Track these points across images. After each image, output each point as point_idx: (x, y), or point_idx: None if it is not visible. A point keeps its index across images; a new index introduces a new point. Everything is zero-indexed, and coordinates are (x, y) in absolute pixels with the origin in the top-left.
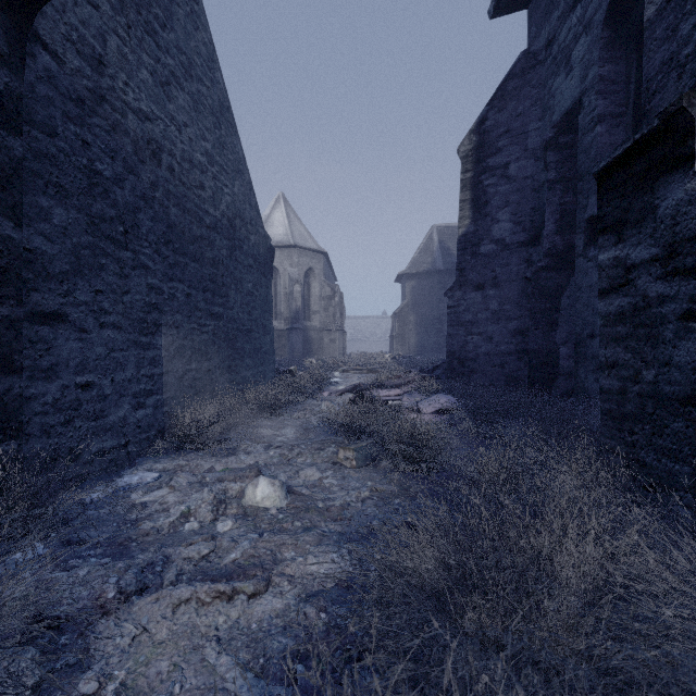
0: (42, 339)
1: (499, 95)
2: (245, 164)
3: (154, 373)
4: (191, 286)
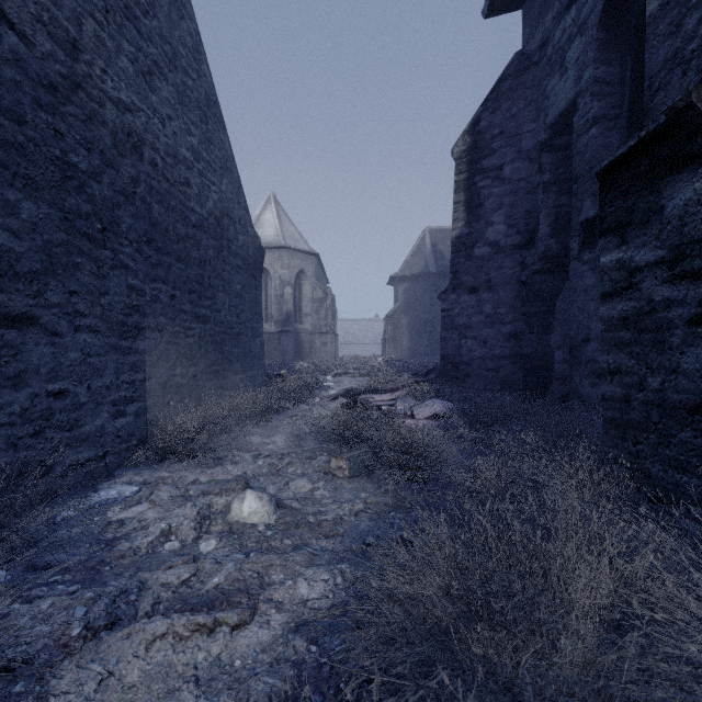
0: (9, 344)
1: (493, 95)
2: (233, 161)
3: (136, 379)
4: (176, 287)
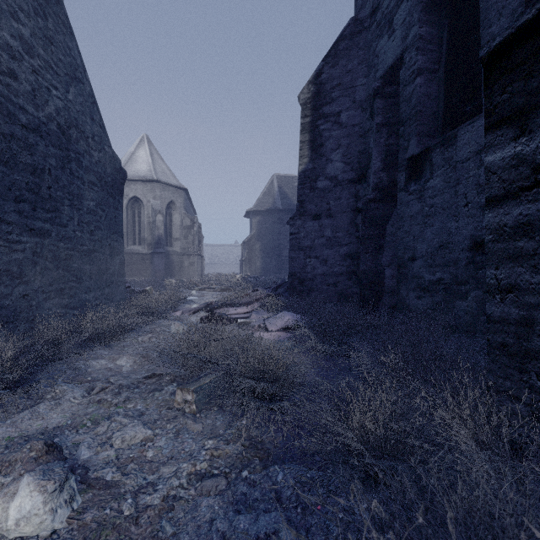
0: None
1: (333, 52)
2: (85, 74)
3: None
4: None
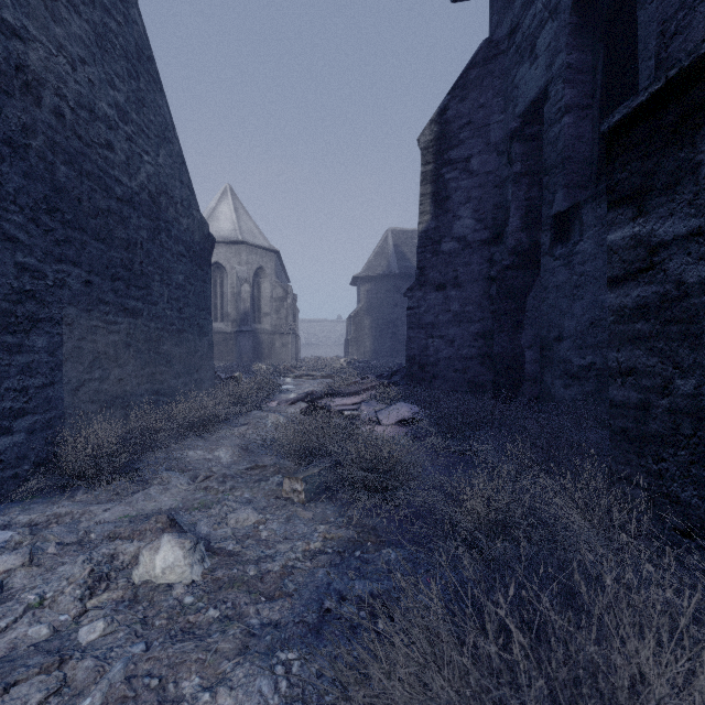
0: None
1: (461, 84)
2: (174, 132)
3: (29, 385)
4: (93, 272)
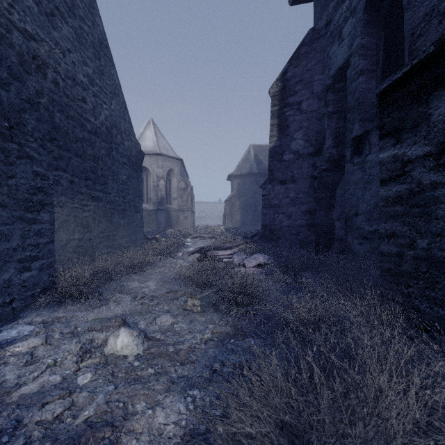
0: None
1: (296, 56)
2: (120, 89)
3: (40, 242)
4: (75, 175)
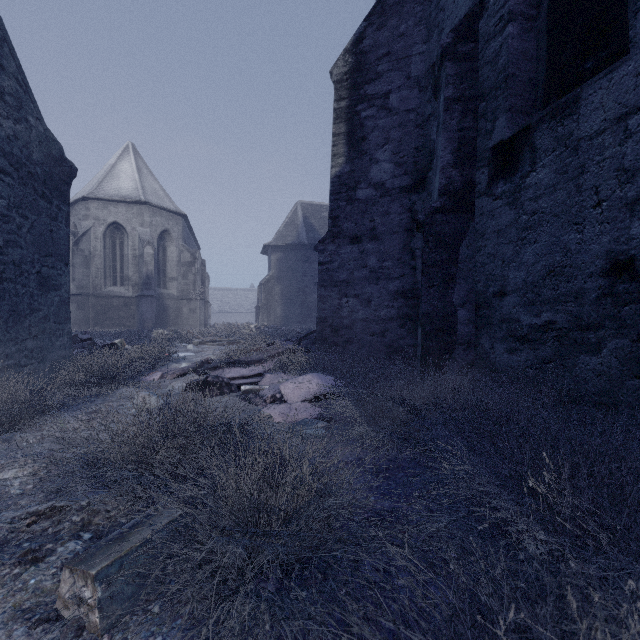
0: None
1: (379, 9)
2: None
3: None
4: None
